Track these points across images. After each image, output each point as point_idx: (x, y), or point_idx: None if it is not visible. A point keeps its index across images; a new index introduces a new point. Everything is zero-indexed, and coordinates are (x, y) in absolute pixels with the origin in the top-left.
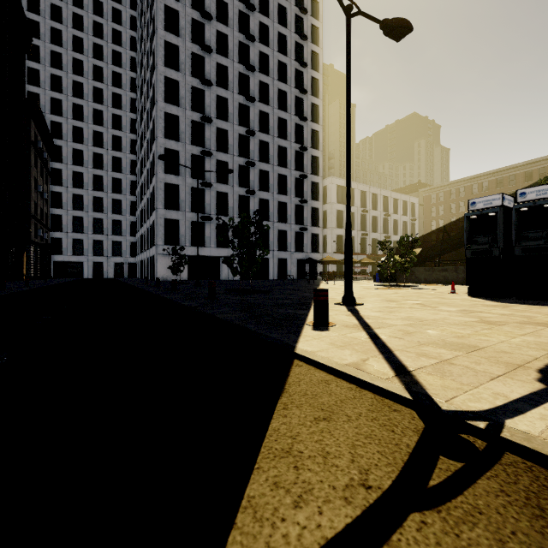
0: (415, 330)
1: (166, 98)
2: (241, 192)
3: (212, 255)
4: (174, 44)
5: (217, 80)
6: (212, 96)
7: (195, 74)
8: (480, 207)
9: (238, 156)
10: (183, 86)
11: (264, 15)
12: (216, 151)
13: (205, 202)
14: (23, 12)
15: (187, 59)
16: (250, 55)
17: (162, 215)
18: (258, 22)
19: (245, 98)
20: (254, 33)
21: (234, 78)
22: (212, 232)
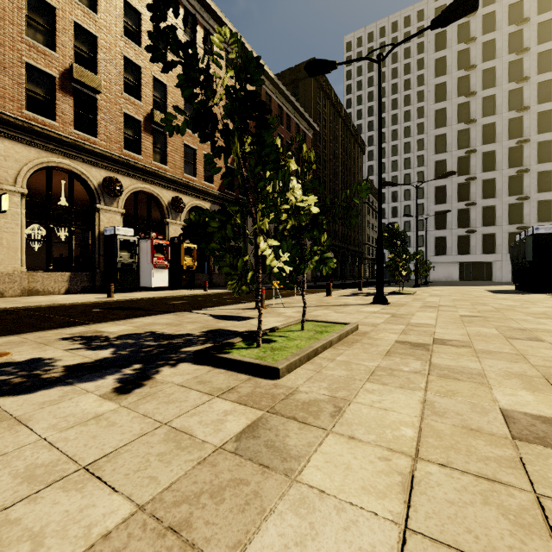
0: (387, 288)
1: (436, 151)
2: (511, 200)
3: (477, 261)
4: (442, 108)
5: (484, 112)
6: (477, 128)
7: (461, 119)
8: (517, 240)
9: (508, 168)
10: (450, 135)
11: (545, 11)
12: (481, 173)
13: (470, 218)
14: (361, 138)
15: (453, 112)
16: (524, 66)
17: (432, 235)
18: (535, 26)
19: (515, 112)
20: (530, 41)
21: (502, 100)
22: (477, 242)
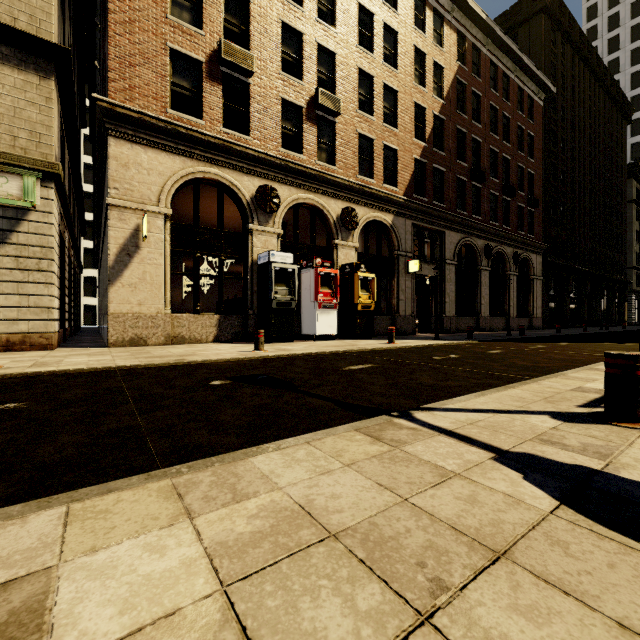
0: None
1: None
2: None
3: None
4: None
5: None
6: None
7: None
8: None
9: None
10: None
11: None
12: None
13: None
14: (624, 97)
15: None
16: None
17: None
18: None
19: None
20: None
21: None
22: None
